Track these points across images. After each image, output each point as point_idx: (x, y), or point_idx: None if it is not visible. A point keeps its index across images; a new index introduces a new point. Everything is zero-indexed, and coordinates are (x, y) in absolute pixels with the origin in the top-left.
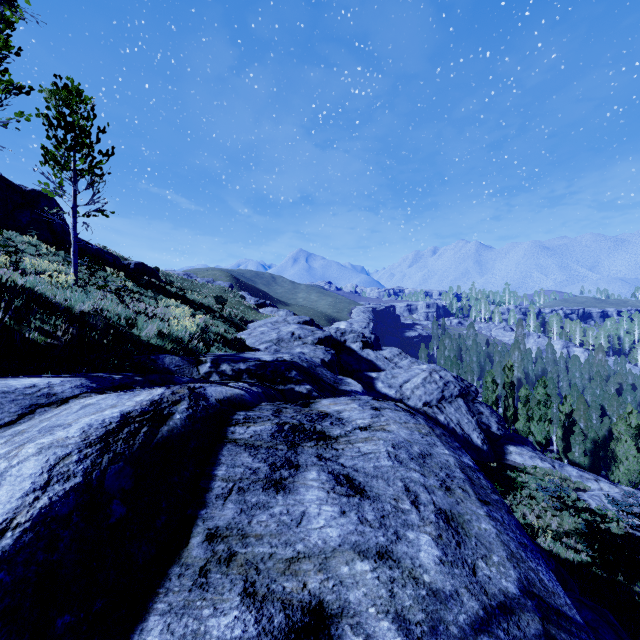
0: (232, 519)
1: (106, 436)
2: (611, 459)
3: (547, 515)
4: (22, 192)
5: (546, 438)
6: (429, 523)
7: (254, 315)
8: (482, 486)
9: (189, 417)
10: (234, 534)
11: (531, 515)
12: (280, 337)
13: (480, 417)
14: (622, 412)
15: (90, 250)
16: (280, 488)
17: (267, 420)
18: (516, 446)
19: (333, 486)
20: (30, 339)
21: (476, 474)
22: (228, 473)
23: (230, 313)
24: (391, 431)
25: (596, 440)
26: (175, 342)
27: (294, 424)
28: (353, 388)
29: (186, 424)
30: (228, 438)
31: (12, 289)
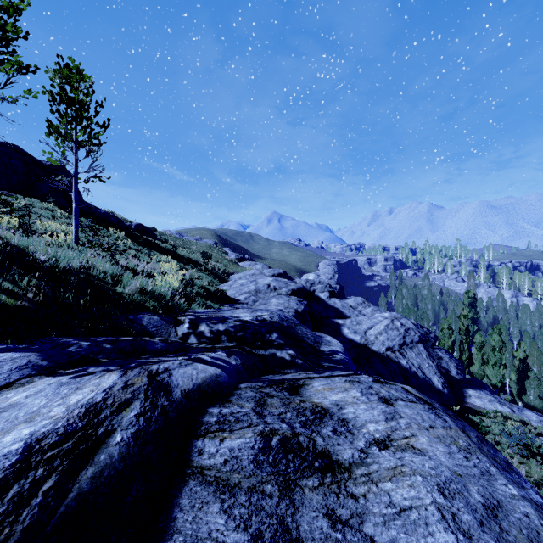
0: None
1: None
2: None
3: (514, 462)
4: (43, 166)
5: (501, 381)
6: None
7: (235, 268)
8: None
9: (136, 435)
10: None
11: None
12: (257, 288)
13: (440, 362)
14: None
15: (98, 214)
16: None
17: (248, 426)
18: (475, 390)
19: None
20: None
21: None
22: None
23: (214, 266)
24: (424, 451)
25: None
26: (156, 300)
27: (285, 435)
28: (334, 348)
29: (128, 452)
30: (192, 465)
31: None
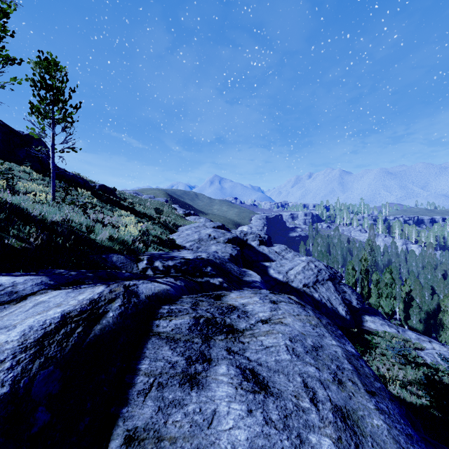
0: (150, 419)
1: (43, 339)
2: (439, 325)
3: (395, 368)
4: (20, 136)
5: (392, 310)
6: (328, 424)
7: (182, 221)
8: (366, 375)
9: (121, 314)
10: (150, 436)
11: (383, 368)
12: (200, 238)
13: (344, 295)
14: (447, 291)
15: (68, 176)
16: (194, 383)
17: (186, 314)
18: (370, 316)
19: (240, 381)
20: (8, 244)
21: (359, 362)
22: (150, 367)
23: (165, 220)
24: (287, 324)
25: (428, 312)
26: (121, 244)
27: (208, 318)
28: (254, 279)
29: (117, 321)
30: (153, 331)
31: None
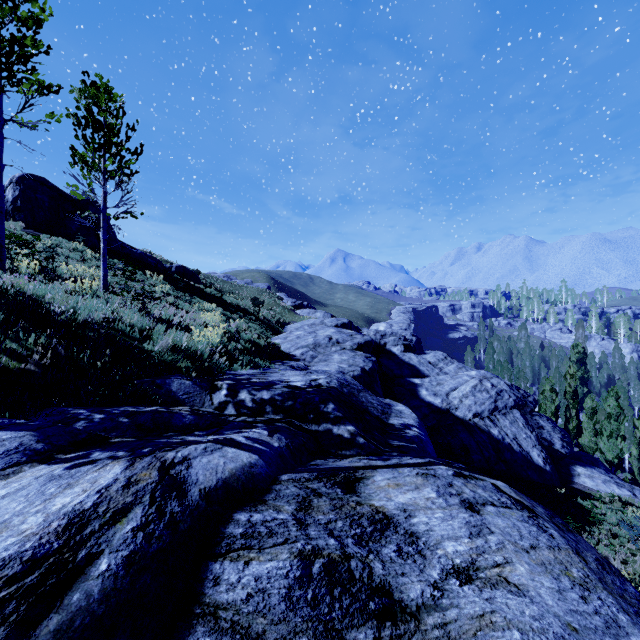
0: None
1: None
2: None
3: (636, 560)
4: (72, 201)
5: (618, 457)
6: None
7: (291, 317)
8: None
9: (129, 560)
10: None
11: (616, 560)
12: (317, 342)
13: (540, 432)
14: None
15: (134, 254)
16: None
17: (283, 542)
18: (585, 467)
19: None
20: None
21: None
22: None
23: (267, 315)
24: (523, 589)
25: None
26: (190, 359)
27: (331, 558)
28: (407, 421)
29: (115, 586)
30: (203, 601)
31: (1, 299)
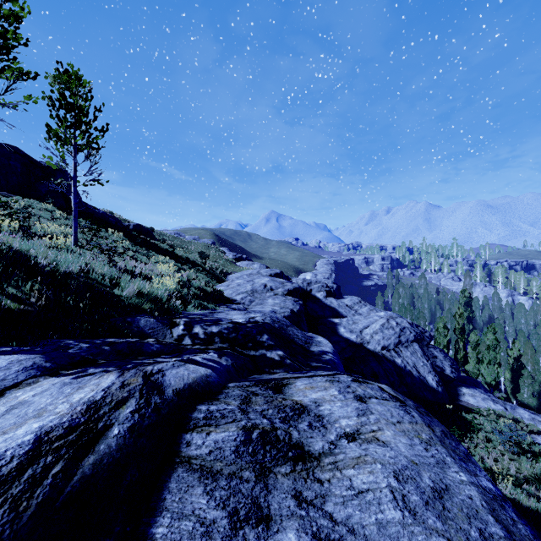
0: None
1: None
2: None
3: (504, 459)
4: (42, 167)
5: (495, 380)
6: None
7: (232, 268)
8: None
9: (131, 429)
10: None
11: (489, 459)
12: (254, 289)
13: (434, 361)
14: None
15: (97, 214)
16: None
17: (232, 421)
18: (469, 388)
19: None
20: (2, 306)
21: (508, 513)
22: (170, 533)
23: (212, 266)
24: (387, 443)
25: None
26: (153, 302)
27: (264, 429)
28: (324, 348)
29: (125, 443)
30: (181, 455)
31: None
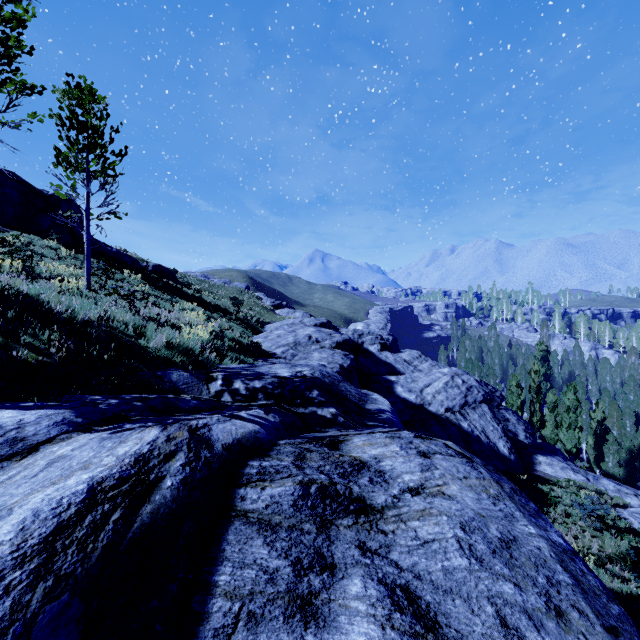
0: None
1: (54, 537)
2: None
3: (586, 536)
4: (44, 196)
5: (576, 446)
6: None
7: (270, 316)
8: (594, 591)
9: (184, 481)
10: None
11: (568, 536)
12: (297, 341)
13: (506, 424)
14: None
15: (109, 253)
16: (310, 616)
17: (287, 476)
18: (545, 456)
19: (389, 612)
20: (18, 357)
21: (577, 565)
22: (234, 580)
23: (246, 315)
24: (453, 497)
25: (632, 450)
26: (185, 354)
27: (323, 484)
28: (381, 407)
29: (179, 494)
30: (236, 509)
31: (8, 298)
